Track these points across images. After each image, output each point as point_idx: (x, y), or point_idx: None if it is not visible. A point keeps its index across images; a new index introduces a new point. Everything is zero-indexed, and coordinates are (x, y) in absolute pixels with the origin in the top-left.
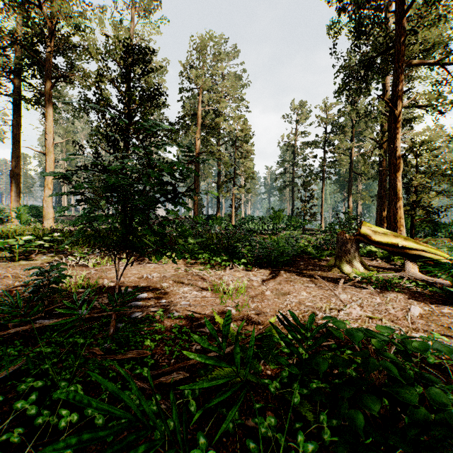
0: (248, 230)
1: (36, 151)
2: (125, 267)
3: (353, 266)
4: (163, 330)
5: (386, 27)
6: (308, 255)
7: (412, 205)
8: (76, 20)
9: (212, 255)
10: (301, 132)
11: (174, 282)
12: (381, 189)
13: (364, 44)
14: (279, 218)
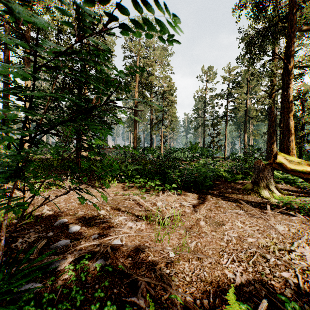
0: (173, 158)
1: None
2: (19, 221)
3: (270, 191)
4: (81, 299)
5: (279, 4)
6: (223, 178)
7: (300, 139)
8: (46, 3)
9: (147, 179)
10: (210, 88)
11: (111, 208)
12: (270, 128)
13: (263, 16)
14: (196, 149)
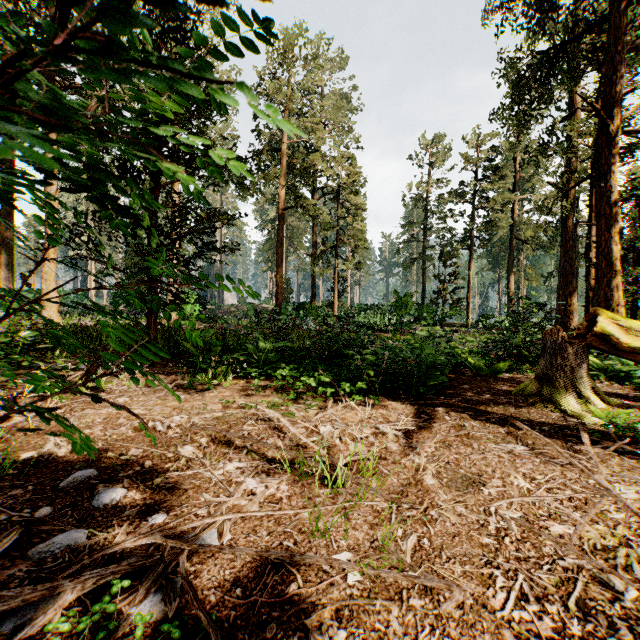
0: (358, 325)
1: (31, 202)
2: None
3: (581, 397)
4: None
5: None
6: (469, 369)
7: (632, 284)
8: None
9: (301, 370)
10: (437, 180)
11: (212, 440)
12: (565, 262)
13: (552, 20)
14: (407, 307)
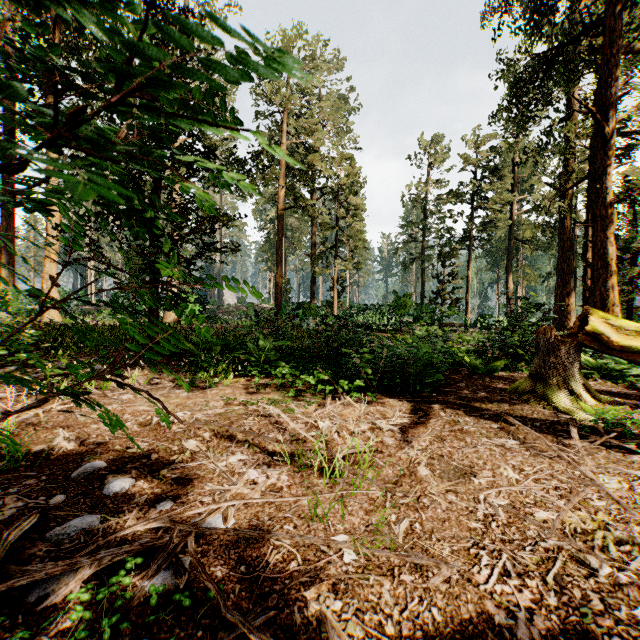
0: (357, 325)
1: None
2: None
3: (573, 395)
4: None
5: None
6: (466, 367)
7: (628, 284)
8: None
9: (300, 369)
10: (436, 181)
11: (214, 434)
12: (563, 262)
13: (549, 23)
14: (406, 307)
